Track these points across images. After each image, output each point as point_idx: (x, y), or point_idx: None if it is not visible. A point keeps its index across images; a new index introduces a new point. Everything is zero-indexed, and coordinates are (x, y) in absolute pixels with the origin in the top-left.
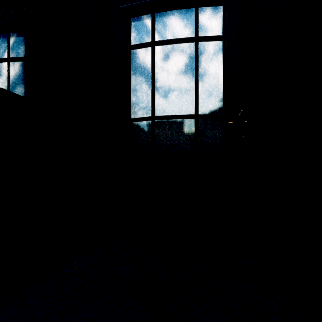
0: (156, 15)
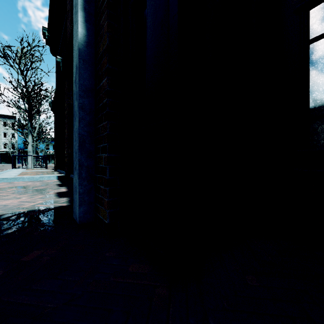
0: None
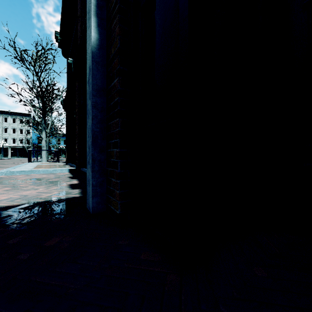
0: None
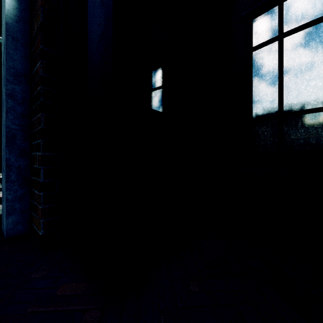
0: (283, 5)
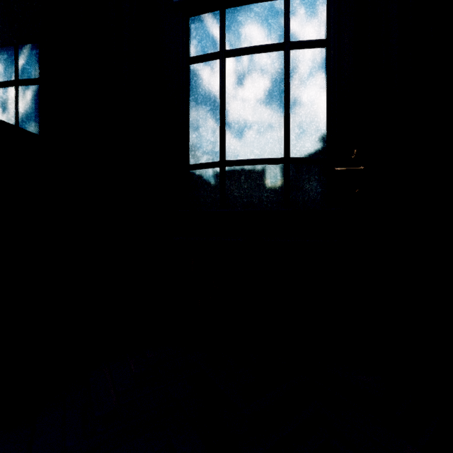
0: (226, 13)
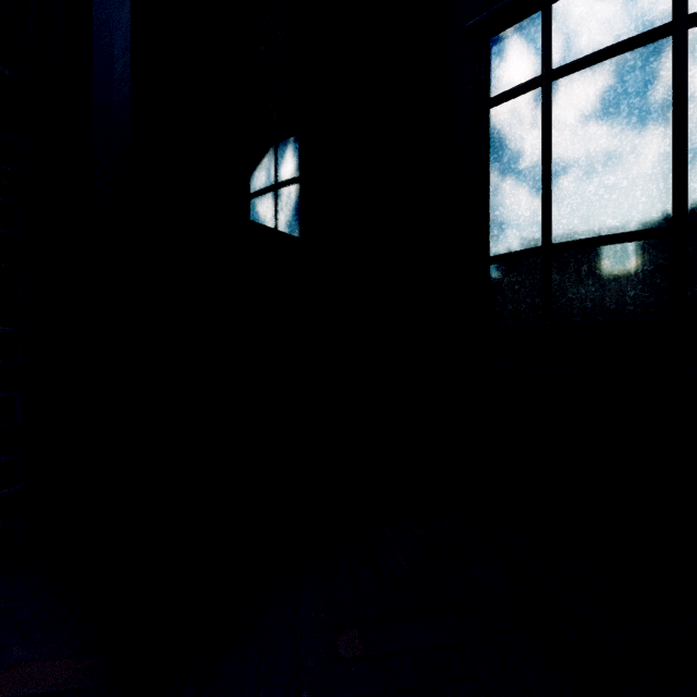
0: (553, 10)
